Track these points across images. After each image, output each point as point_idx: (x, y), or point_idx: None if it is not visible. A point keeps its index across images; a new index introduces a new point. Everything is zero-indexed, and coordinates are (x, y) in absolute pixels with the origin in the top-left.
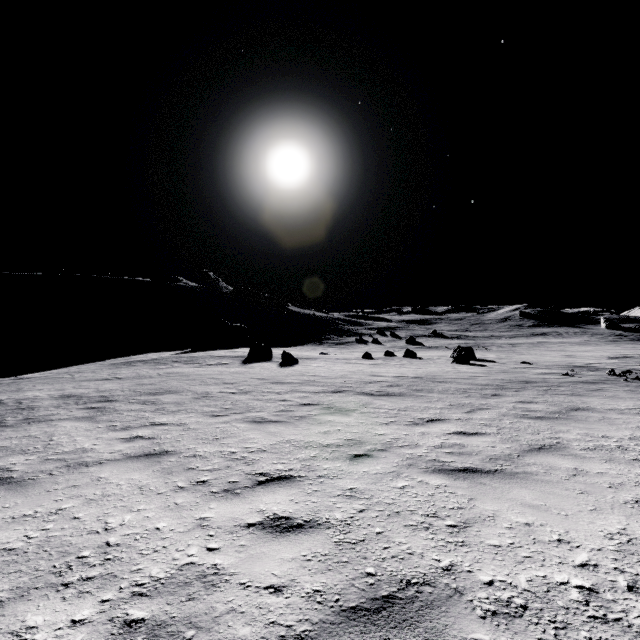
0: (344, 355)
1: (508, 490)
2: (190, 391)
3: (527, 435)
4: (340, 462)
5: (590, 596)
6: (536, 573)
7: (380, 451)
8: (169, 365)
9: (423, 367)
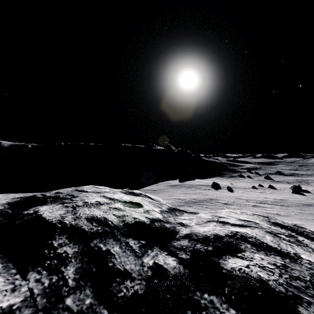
0: (240, 185)
1: (306, 220)
2: (221, 200)
3: (312, 216)
4: (278, 216)
5: (311, 225)
6: (307, 224)
7: (284, 215)
8: (192, 189)
9: (281, 195)
